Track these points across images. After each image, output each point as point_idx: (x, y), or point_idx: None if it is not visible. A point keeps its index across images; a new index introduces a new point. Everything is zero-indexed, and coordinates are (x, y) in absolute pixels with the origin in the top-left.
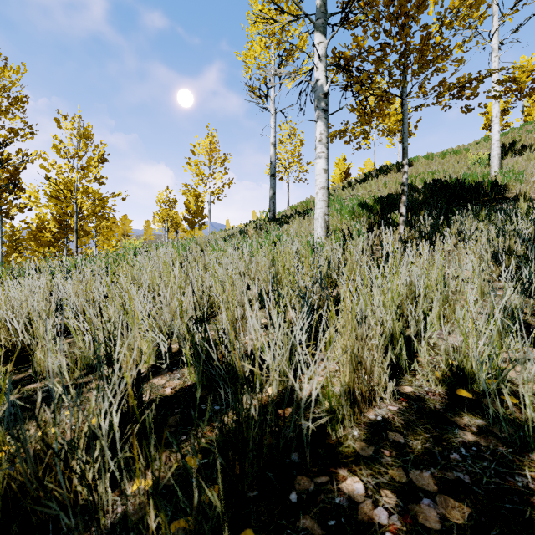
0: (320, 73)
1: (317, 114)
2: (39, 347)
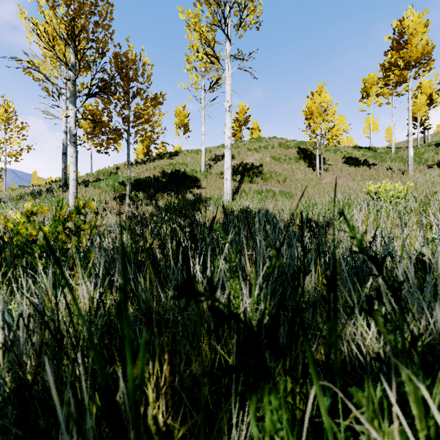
0: (72, 124)
1: (70, 144)
2: None
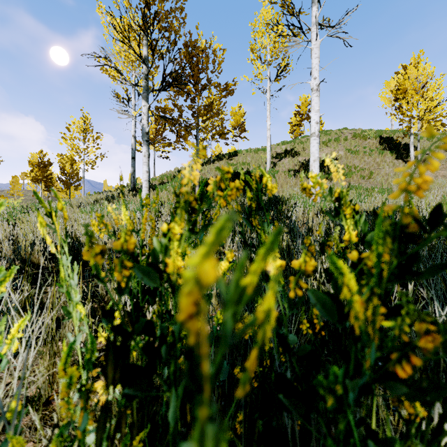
0: (144, 121)
1: (143, 142)
2: (5, 247)
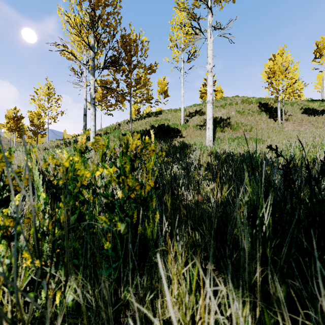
0: (92, 90)
1: (91, 105)
2: None
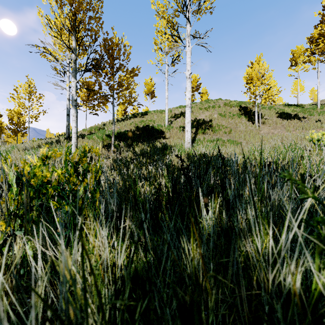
0: (73, 92)
1: (72, 106)
2: None
